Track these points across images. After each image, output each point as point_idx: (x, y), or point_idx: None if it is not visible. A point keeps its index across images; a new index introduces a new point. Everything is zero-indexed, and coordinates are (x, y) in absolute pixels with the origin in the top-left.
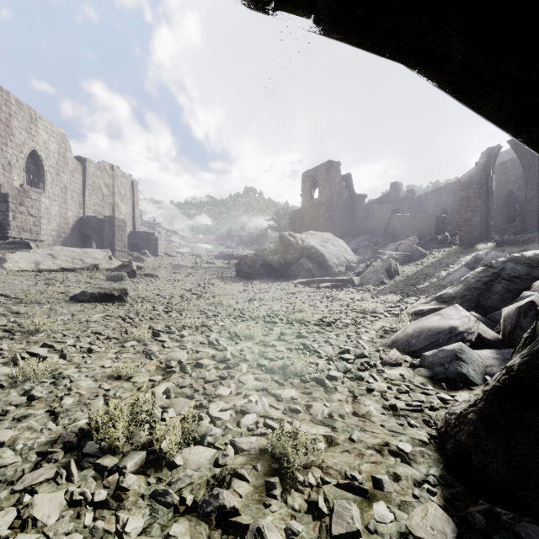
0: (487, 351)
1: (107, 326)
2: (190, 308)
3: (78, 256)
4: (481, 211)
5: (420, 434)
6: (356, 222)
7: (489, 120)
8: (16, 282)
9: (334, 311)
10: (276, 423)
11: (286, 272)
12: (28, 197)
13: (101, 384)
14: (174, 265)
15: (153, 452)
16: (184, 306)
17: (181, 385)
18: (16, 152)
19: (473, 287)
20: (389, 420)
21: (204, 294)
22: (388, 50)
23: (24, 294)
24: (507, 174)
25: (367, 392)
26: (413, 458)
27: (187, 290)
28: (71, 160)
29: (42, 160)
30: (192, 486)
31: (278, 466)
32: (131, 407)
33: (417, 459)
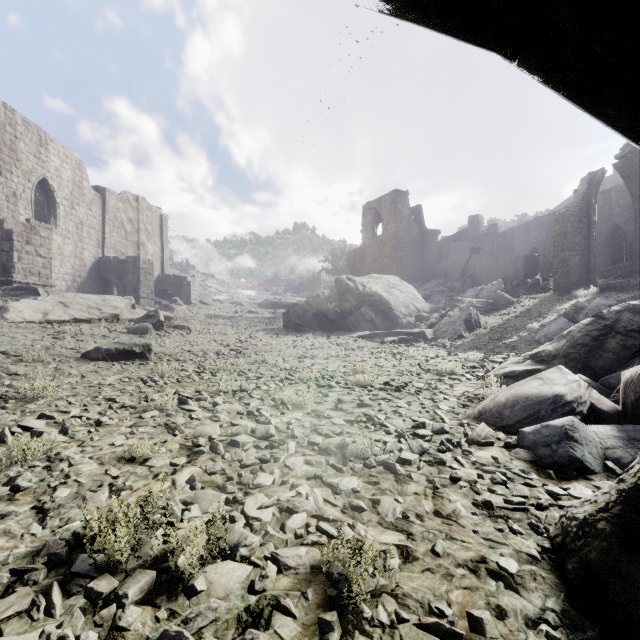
0: (605, 427)
1: (123, 391)
2: (227, 368)
3: (95, 304)
4: (580, 250)
5: (527, 545)
6: (428, 264)
7: (612, 127)
8: (18, 336)
9: (404, 372)
10: (333, 526)
11: (344, 323)
12: (36, 234)
13: (108, 469)
14: (210, 315)
15: (167, 570)
16: (219, 366)
17: (210, 471)
18: (22, 181)
19: (580, 343)
20: (483, 523)
21: (244, 350)
22: (480, 35)
23: (26, 350)
24: (611, 205)
25: (451, 482)
26: (520, 582)
27: (224, 345)
28: (88, 190)
29: (53, 190)
30: (217, 624)
31: (336, 592)
32: (143, 503)
33: (526, 583)
